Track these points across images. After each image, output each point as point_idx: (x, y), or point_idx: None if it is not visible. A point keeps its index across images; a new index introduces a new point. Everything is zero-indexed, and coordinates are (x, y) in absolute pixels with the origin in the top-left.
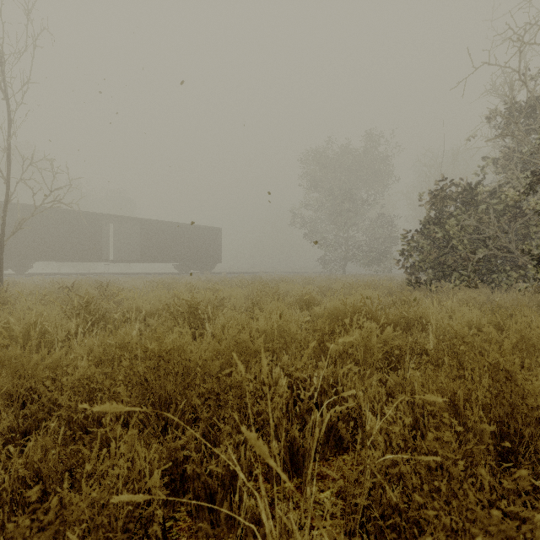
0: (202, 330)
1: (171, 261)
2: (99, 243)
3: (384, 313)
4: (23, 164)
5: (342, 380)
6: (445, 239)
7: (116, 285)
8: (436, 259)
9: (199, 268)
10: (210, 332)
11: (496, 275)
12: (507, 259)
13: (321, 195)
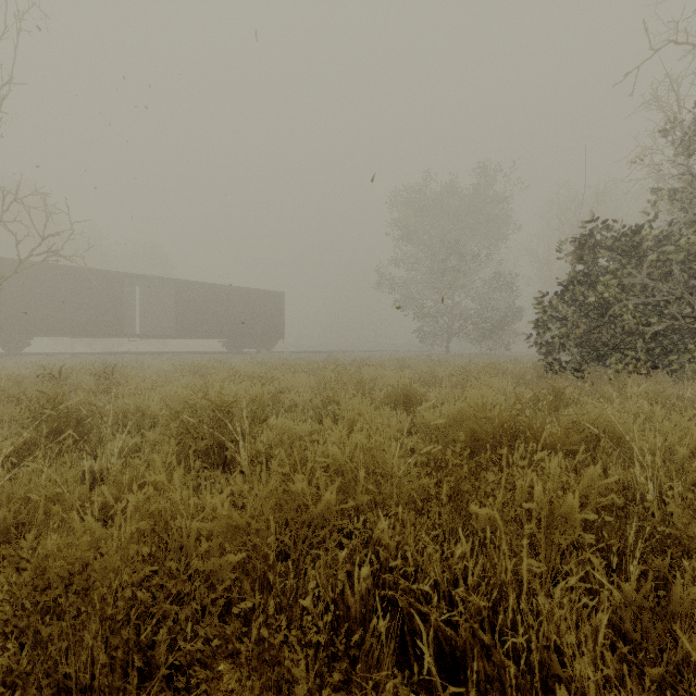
0: (234, 452)
1: (218, 336)
2: (121, 312)
3: (562, 431)
4: (3, 200)
5: (515, 602)
6: (603, 304)
7: (127, 371)
8: (585, 333)
9: (255, 346)
10: (246, 459)
11: (676, 356)
12: (688, 333)
13: (418, 248)
